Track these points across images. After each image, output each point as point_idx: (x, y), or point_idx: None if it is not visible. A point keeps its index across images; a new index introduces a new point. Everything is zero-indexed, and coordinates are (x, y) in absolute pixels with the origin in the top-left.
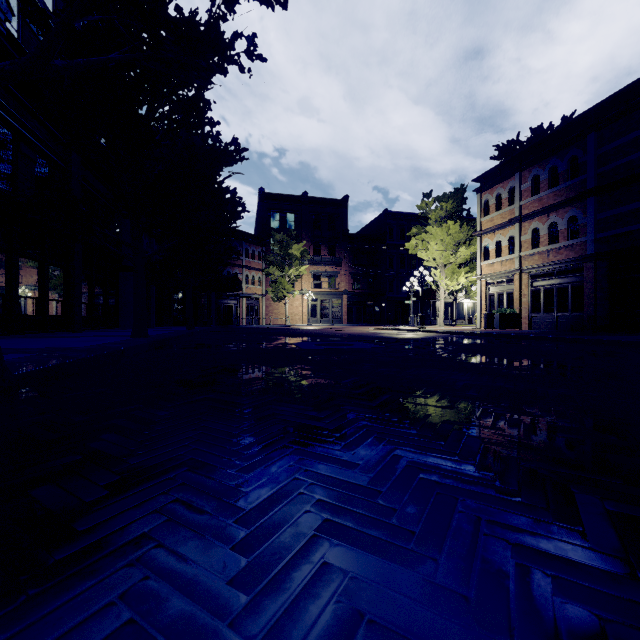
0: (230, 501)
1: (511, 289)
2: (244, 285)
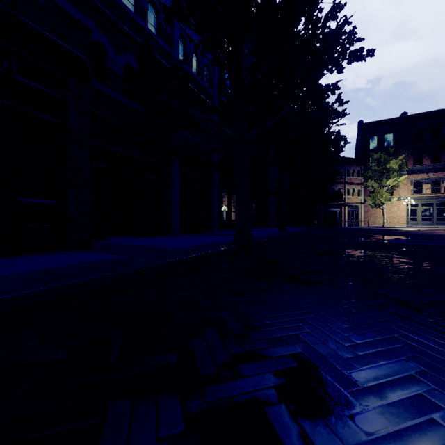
0: (344, 282)
1: None
2: (345, 197)
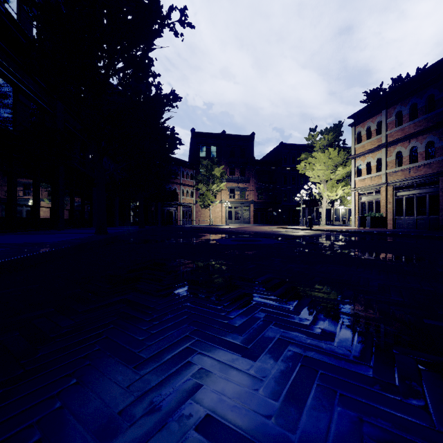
0: None
1: (379, 198)
2: (181, 197)
